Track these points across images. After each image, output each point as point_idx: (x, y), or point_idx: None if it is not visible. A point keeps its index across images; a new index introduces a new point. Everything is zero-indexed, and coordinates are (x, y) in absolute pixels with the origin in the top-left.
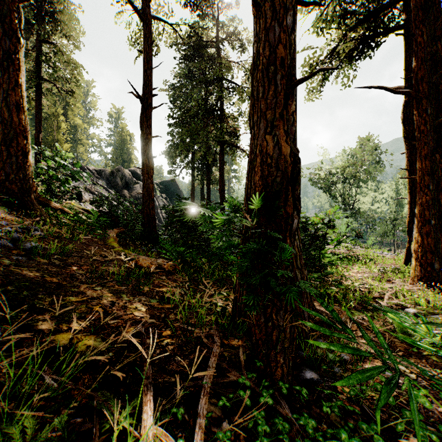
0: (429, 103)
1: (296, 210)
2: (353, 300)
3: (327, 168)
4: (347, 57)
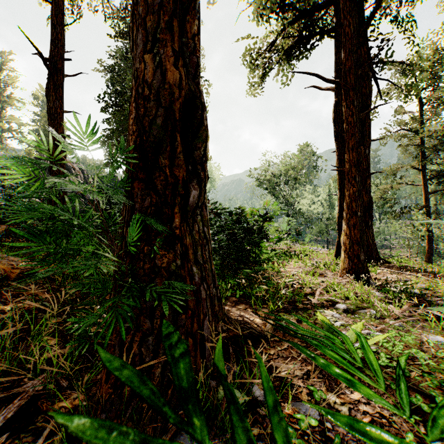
0: (357, 95)
1: (197, 177)
2: (283, 299)
3: (271, 170)
4: (285, 54)
